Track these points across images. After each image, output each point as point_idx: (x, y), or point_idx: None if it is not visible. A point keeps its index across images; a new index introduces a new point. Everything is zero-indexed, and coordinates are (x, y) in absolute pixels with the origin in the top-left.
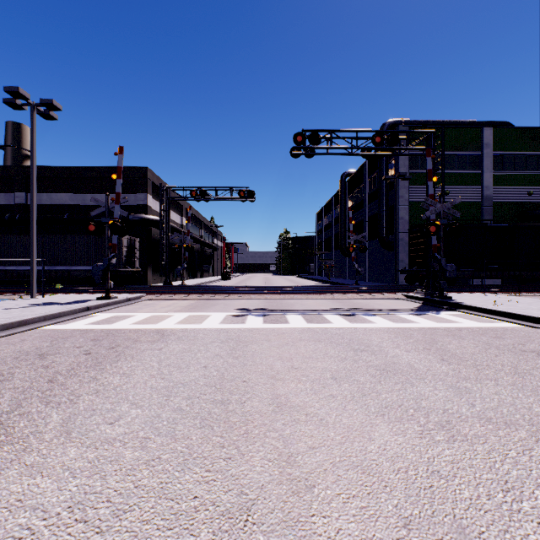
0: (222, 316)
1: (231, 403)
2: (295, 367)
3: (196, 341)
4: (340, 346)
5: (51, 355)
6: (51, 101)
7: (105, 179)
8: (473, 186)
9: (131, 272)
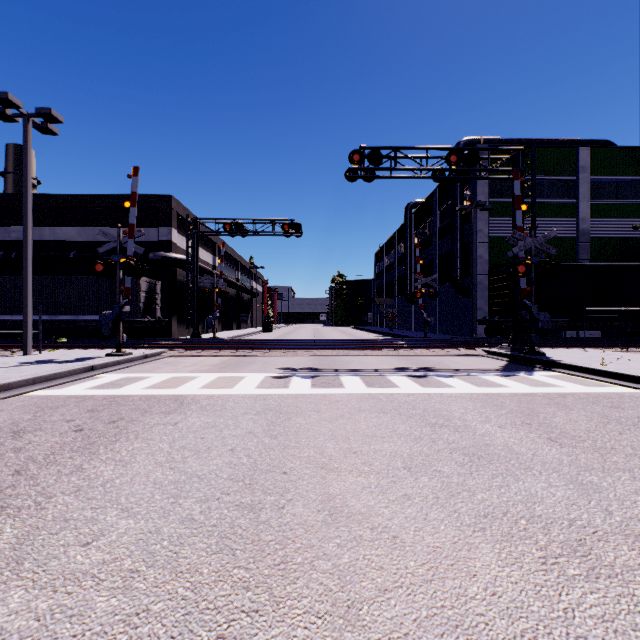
0: (259, 378)
1: (264, 509)
2: (354, 451)
3: (223, 412)
4: (412, 419)
5: (30, 433)
6: (49, 111)
7: (120, 209)
8: (567, 218)
9: (150, 322)
